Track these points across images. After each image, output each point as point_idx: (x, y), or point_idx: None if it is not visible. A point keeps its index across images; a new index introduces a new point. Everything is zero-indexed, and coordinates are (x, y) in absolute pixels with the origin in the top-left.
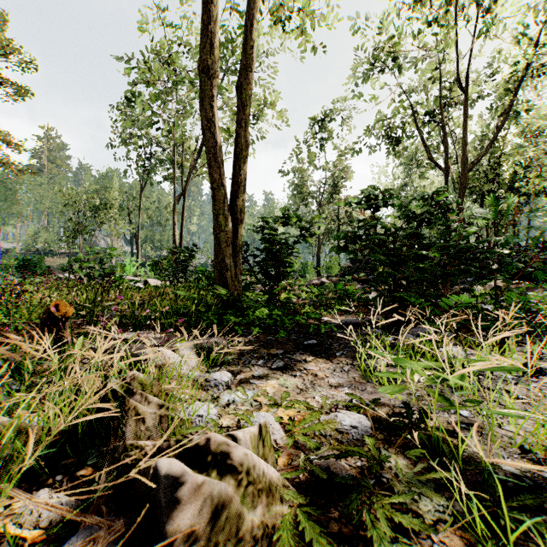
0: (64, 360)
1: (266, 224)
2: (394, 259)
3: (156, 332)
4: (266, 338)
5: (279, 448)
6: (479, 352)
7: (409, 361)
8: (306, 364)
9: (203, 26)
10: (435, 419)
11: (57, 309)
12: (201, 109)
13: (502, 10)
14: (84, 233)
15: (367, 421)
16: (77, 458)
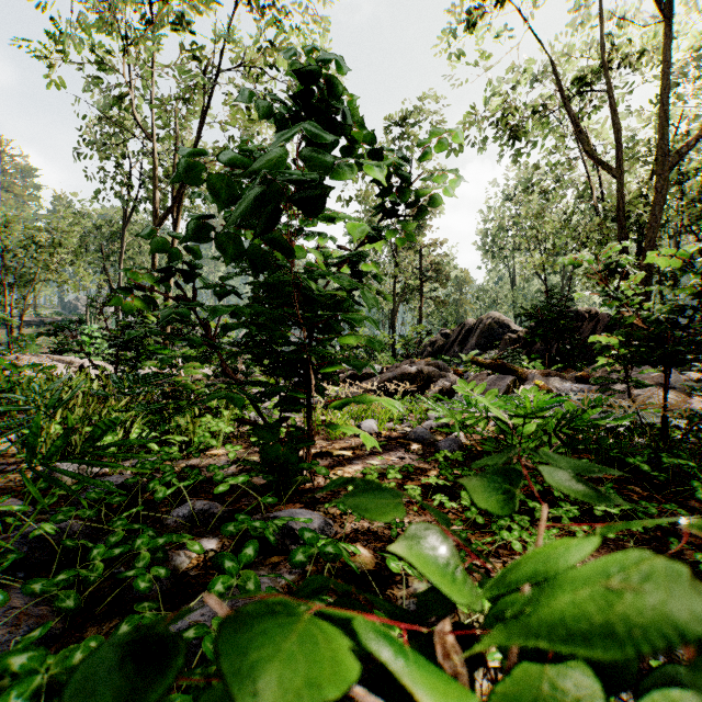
0: None
1: None
2: None
3: None
4: None
5: None
6: None
7: None
8: None
9: None
10: None
11: None
12: None
13: None
14: (21, 287)
15: None
16: None
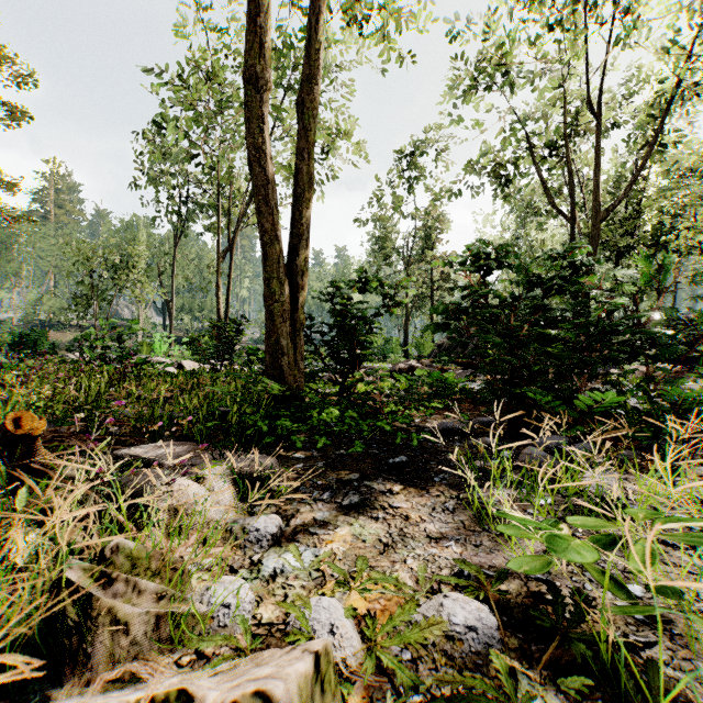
0: (1, 524)
1: (337, 290)
2: (512, 341)
3: (182, 445)
4: (335, 452)
5: (351, 674)
6: (641, 481)
7: (572, 542)
8: (392, 498)
9: (250, 18)
10: (613, 635)
11: (19, 425)
12: (246, 134)
13: (646, 10)
14: (100, 300)
15: (491, 617)
16: (10, 699)
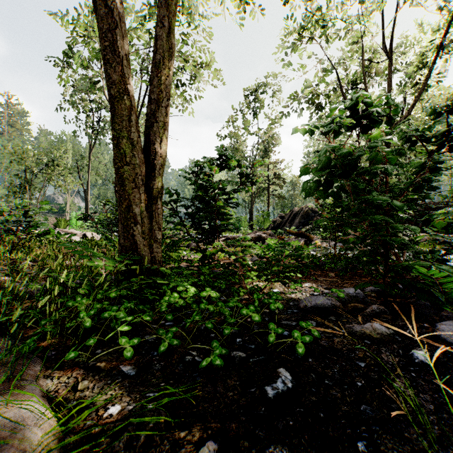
0: None
1: (200, 170)
2: None
3: None
4: (184, 356)
5: None
6: None
7: None
8: None
9: None
10: None
11: None
12: None
13: None
14: (33, 189)
15: None
16: None
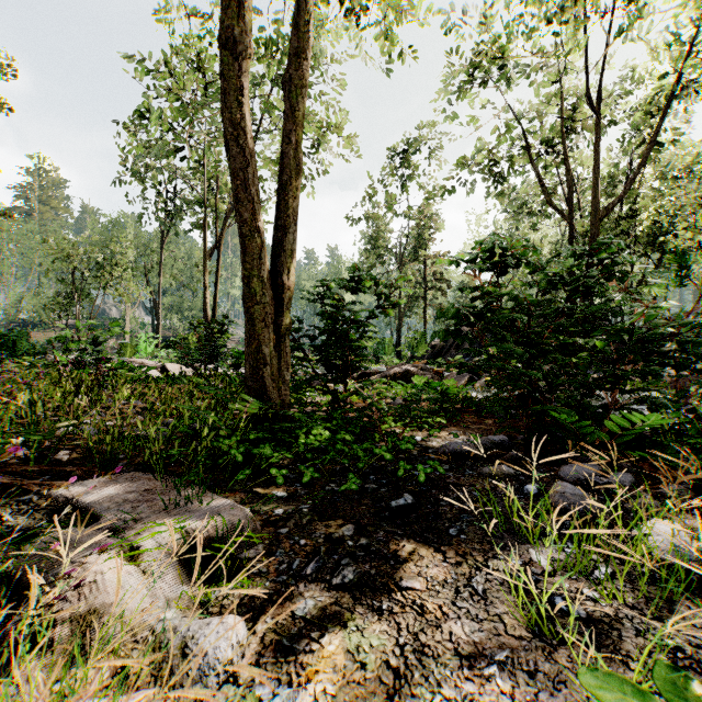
0: None
1: (328, 290)
2: (533, 351)
3: (136, 480)
4: (325, 487)
5: None
6: None
7: None
8: (399, 569)
9: None
10: None
11: None
12: (221, 108)
13: None
14: (83, 299)
15: None
16: None
